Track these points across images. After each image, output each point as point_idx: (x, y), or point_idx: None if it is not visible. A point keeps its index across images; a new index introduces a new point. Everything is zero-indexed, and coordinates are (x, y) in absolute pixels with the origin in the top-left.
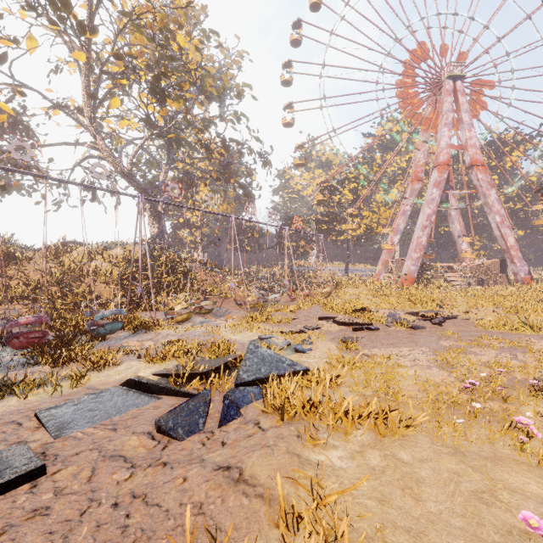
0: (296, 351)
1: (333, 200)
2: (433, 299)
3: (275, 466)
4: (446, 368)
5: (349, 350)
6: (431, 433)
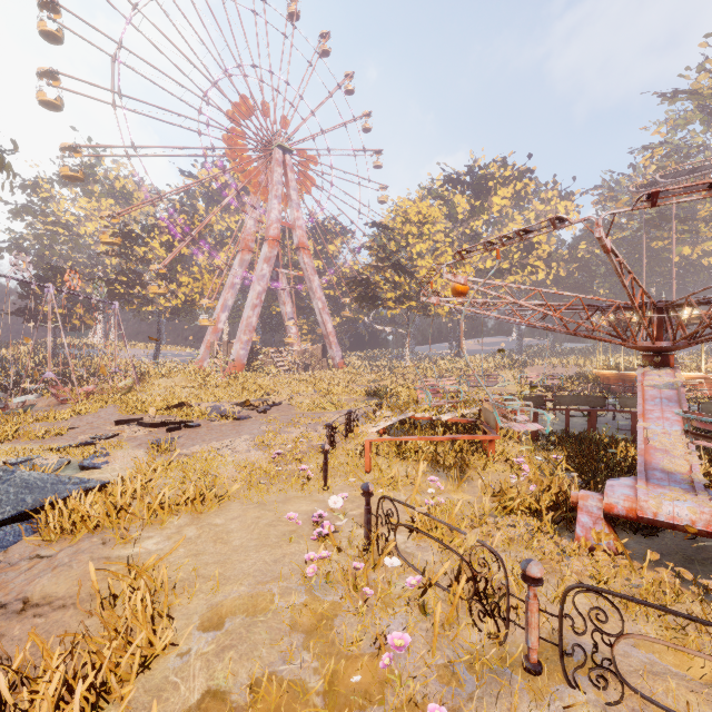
0: (83, 469)
1: (134, 252)
2: (261, 387)
3: (77, 576)
4: (263, 449)
5: (163, 454)
6: (243, 499)
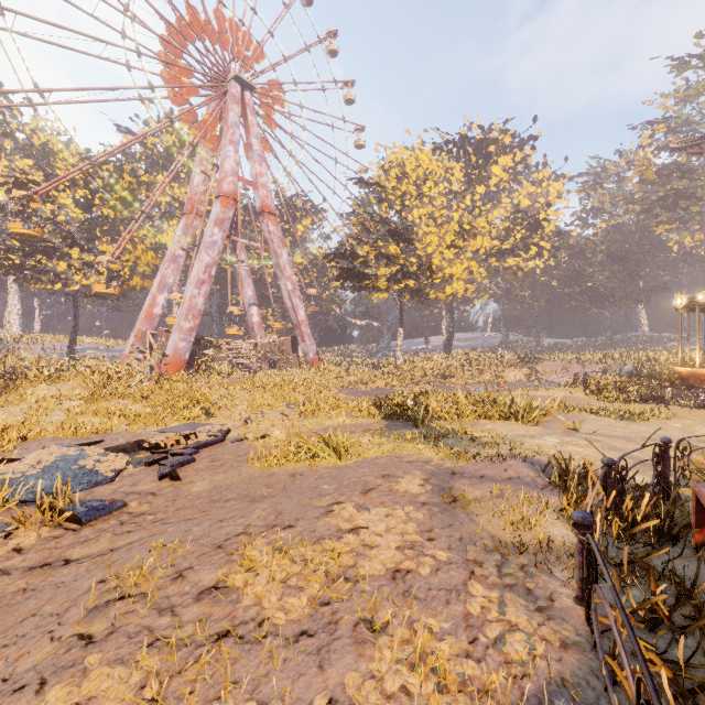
0: None
1: (40, 213)
2: (196, 400)
3: None
4: None
5: None
6: None
